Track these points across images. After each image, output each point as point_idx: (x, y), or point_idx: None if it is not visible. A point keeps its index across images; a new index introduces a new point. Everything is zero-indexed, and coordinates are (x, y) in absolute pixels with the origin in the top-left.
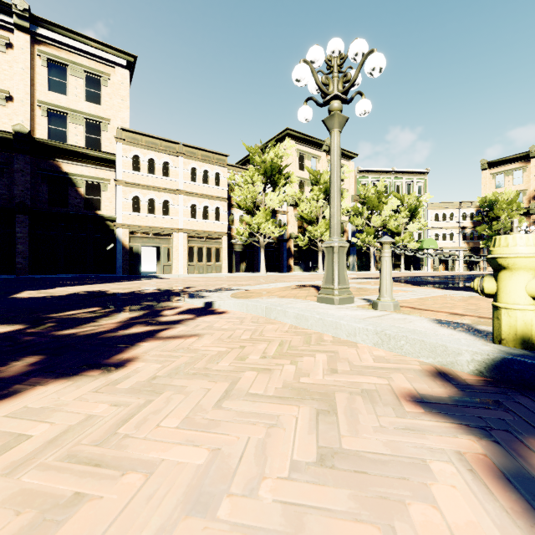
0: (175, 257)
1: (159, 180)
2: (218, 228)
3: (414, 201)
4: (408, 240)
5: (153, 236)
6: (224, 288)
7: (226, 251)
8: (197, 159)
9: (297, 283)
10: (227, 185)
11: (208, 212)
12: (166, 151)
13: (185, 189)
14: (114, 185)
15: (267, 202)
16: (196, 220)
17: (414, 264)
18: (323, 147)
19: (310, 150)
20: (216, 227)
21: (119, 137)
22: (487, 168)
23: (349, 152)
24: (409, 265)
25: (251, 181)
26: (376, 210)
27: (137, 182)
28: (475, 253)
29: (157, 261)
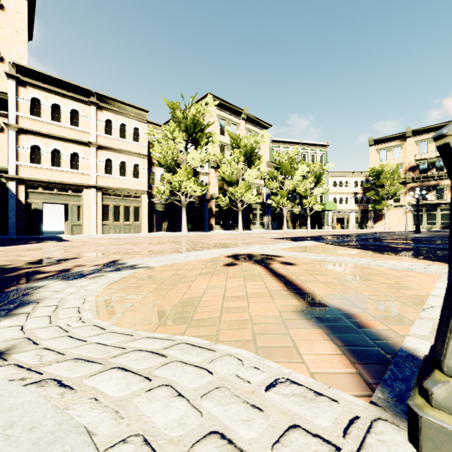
0: (87, 215)
1: (65, 129)
2: (137, 186)
3: (319, 168)
4: (314, 202)
5: (58, 191)
6: (112, 265)
7: (145, 210)
8: (113, 111)
9: (226, 252)
10: (148, 142)
11: (126, 169)
12: (75, 98)
13: (98, 142)
14: (5, 131)
15: (188, 160)
16: (112, 176)
17: (317, 223)
18: (241, 115)
19: (230, 116)
20: (134, 185)
21: (10, 73)
22: (373, 144)
23: (265, 122)
24: (313, 224)
25: (171, 137)
26: (289, 175)
27: (37, 129)
28: (364, 215)
29: (65, 220)
